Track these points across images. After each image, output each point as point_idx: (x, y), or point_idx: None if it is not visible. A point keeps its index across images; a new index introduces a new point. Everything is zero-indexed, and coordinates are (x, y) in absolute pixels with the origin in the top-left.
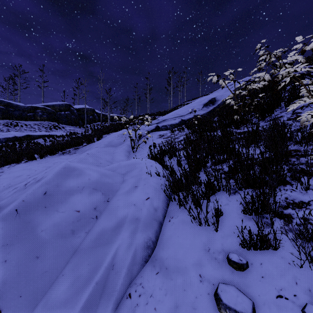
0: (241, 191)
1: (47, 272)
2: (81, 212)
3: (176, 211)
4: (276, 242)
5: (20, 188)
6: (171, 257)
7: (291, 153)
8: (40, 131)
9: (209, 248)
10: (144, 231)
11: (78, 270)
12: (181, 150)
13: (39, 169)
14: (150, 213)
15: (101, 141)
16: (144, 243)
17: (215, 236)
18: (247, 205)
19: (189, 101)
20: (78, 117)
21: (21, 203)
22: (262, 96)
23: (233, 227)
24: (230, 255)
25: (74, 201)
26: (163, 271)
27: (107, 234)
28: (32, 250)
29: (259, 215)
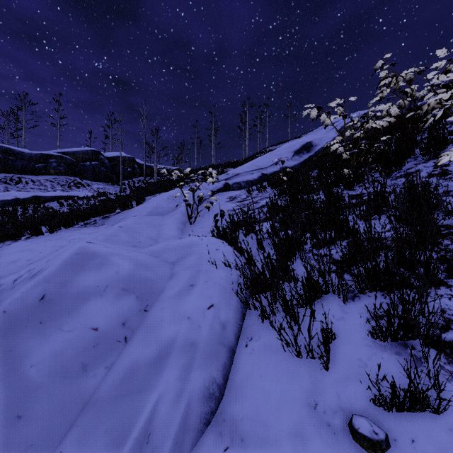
0: (364, 296)
1: (33, 446)
2: (101, 331)
3: (257, 328)
4: (439, 402)
5: (5, 287)
6: (250, 417)
7: (441, 230)
8: (54, 190)
9: (315, 402)
10: (204, 366)
11: (88, 443)
12: (263, 223)
13: (47, 250)
14: (214, 334)
15: (143, 206)
16: (204, 389)
17: (325, 379)
18: (379, 324)
19: (273, 147)
20: (110, 169)
21: (1, 316)
22: (385, 140)
23: (355, 363)
24: (354, 420)
25: (89, 312)
26: (236, 446)
27: (141, 371)
28: (11, 404)
29: (399, 342)
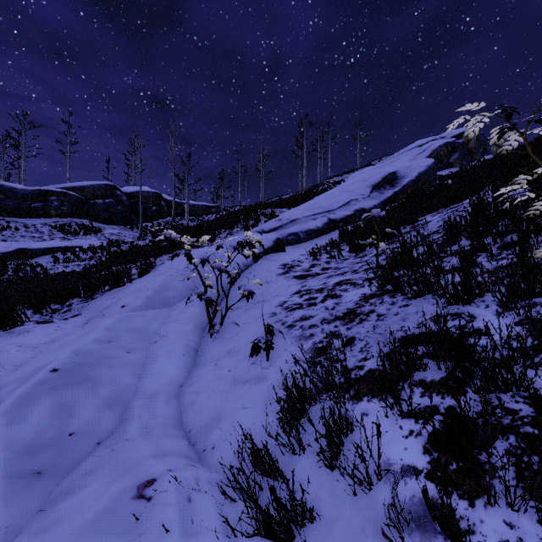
0: None
1: None
2: None
3: None
4: None
5: None
6: None
7: None
8: (52, 238)
9: None
10: None
11: None
12: (371, 399)
13: None
14: None
15: (144, 283)
16: None
17: None
18: None
19: (338, 178)
20: (129, 208)
21: None
22: None
23: None
24: None
25: None
26: None
27: None
28: None
29: None
